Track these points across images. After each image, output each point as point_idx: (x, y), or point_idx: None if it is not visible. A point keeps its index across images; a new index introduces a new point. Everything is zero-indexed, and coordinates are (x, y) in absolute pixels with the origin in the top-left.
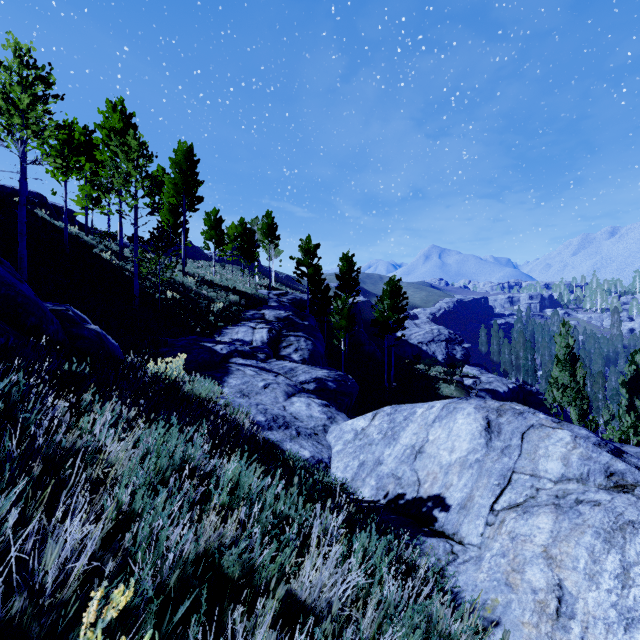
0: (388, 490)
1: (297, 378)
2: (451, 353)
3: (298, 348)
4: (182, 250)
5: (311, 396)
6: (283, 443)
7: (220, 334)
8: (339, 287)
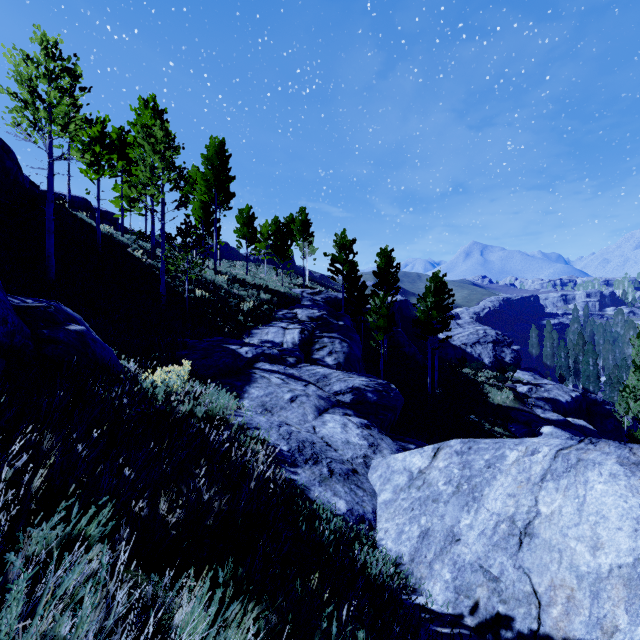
0: (477, 599)
1: (331, 387)
2: (499, 356)
3: (332, 351)
4: (214, 248)
5: (347, 412)
6: (310, 488)
7: (249, 335)
8: (376, 285)
